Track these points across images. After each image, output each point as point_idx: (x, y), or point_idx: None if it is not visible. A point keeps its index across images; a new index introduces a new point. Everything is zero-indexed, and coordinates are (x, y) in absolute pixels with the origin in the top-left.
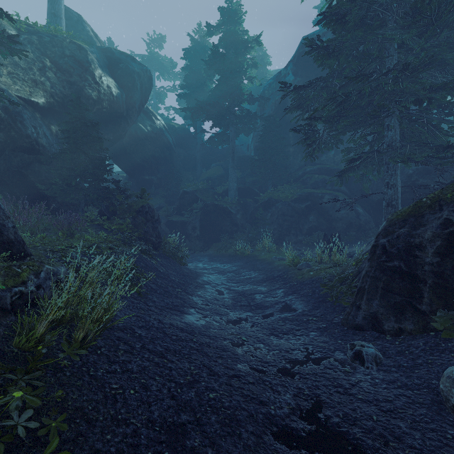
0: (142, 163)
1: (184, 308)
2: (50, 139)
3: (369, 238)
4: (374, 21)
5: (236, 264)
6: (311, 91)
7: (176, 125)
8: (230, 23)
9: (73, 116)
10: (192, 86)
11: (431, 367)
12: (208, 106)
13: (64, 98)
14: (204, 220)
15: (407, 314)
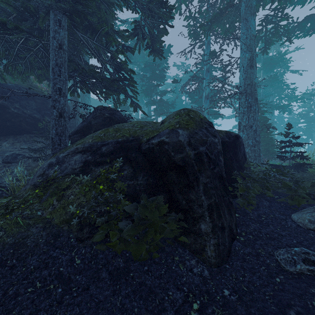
0: None
1: None
2: None
3: None
4: None
5: None
6: None
7: None
8: None
9: None
10: None
11: (288, 231)
12: None
13: None
14: None
15: (231, 210)
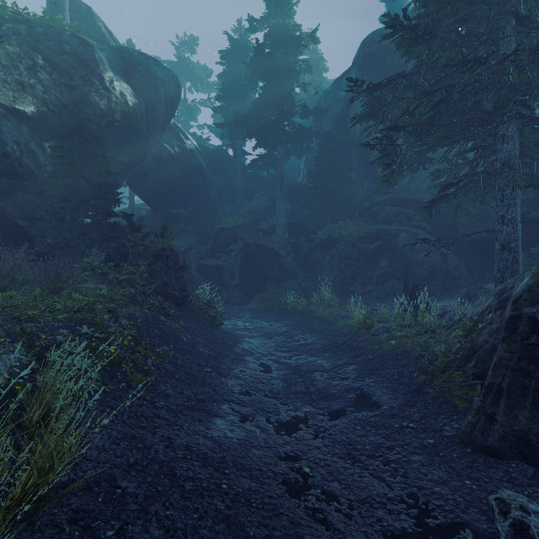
0: (168, 193)
1: (214, 403)
2: (41, 160)
3: (460, 289)
4: None
5: (286, 323)
6: (391, 91)
7: (212, 146)
8: (277, 16)
9: (69, 128)
10: (231, 98)
11: None
12: (250, 121)
13: (61, 106)
14: (245, 265)
15: None
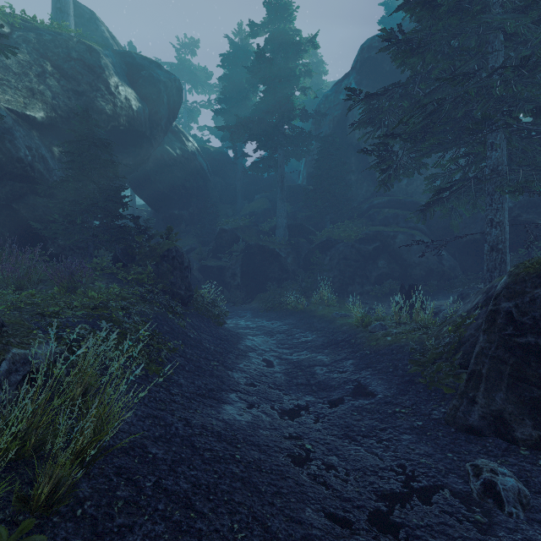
0: (170, 194)
1: (222, 392)
2: (50, 164)
3: (455, 289)
4: (473, 5)
5: (287, 322)
6: (387, 100)
7: (212, 148)
8: (278, 21)
9: (79, 134)
10: (231, 100)
11: None
12: (251, 124)
13: (69, 112)
14: (246, 265)
15: None
